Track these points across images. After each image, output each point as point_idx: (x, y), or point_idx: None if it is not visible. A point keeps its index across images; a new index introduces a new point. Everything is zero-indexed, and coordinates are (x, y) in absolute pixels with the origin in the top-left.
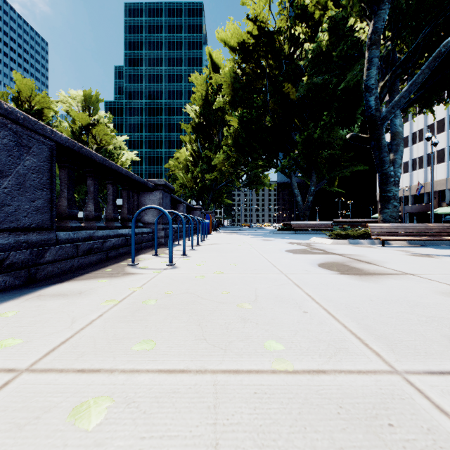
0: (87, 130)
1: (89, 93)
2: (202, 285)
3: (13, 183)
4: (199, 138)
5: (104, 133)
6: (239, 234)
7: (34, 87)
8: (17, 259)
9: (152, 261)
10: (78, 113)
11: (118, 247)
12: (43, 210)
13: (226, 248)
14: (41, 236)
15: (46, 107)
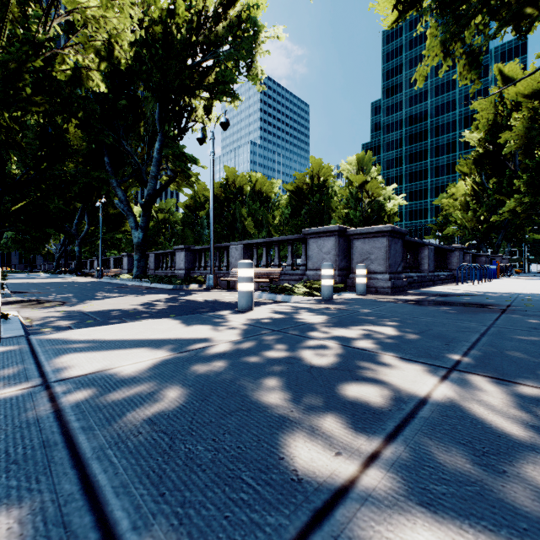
0: (361, 188)
1: (362, 155)
2: (488, 287)
3: (430, 261)
4: (483, 170)
5: (375, 188)
6: (534, 279)
7: (321, 163)
8: (432, 279)
9: (463, 285)
10: (355, 177)
11: (444, 279)
12: (433, 267)
13: (505, 284)
14: (433, 274)
15: (327, 176)
